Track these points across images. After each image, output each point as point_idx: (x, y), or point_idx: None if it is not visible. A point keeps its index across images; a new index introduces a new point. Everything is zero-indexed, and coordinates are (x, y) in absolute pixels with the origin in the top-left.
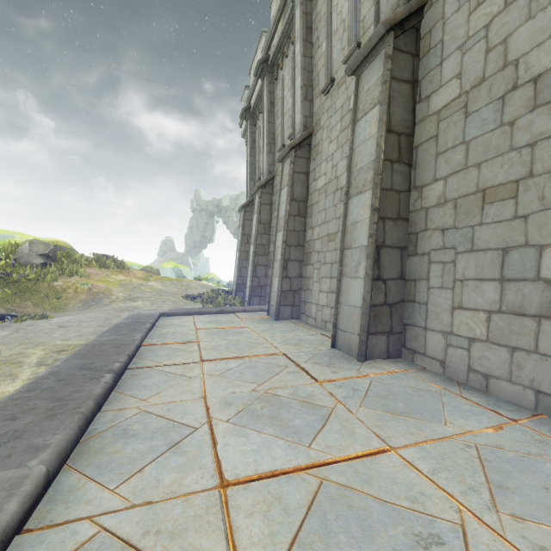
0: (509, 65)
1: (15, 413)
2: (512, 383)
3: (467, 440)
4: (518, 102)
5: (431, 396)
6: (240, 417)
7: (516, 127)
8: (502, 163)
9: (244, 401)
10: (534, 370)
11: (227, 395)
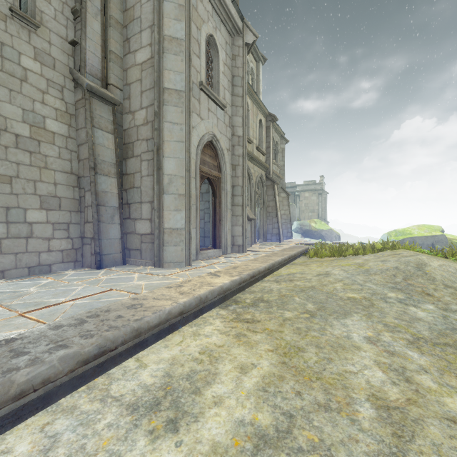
0: (2, 116)
1: (112, 320)
2: (18, 269)
3: (61, 279)
4: (9, 139)
5: (11, 283)
6: (60, 298)
7: (9, 151)
8: (2, 164)
9: (33, 303)
10: (27, 260)
11: (21, 308)
